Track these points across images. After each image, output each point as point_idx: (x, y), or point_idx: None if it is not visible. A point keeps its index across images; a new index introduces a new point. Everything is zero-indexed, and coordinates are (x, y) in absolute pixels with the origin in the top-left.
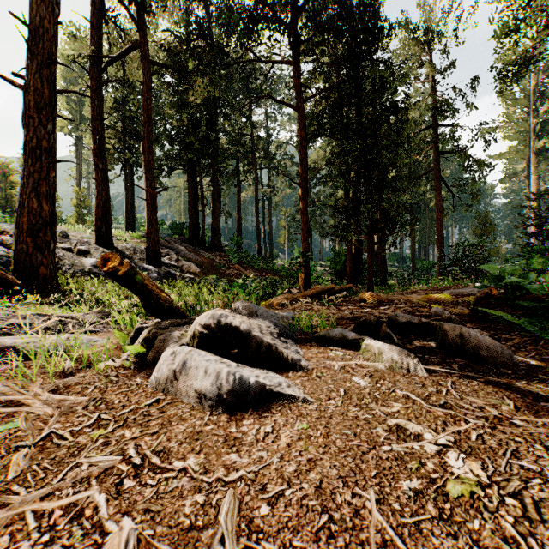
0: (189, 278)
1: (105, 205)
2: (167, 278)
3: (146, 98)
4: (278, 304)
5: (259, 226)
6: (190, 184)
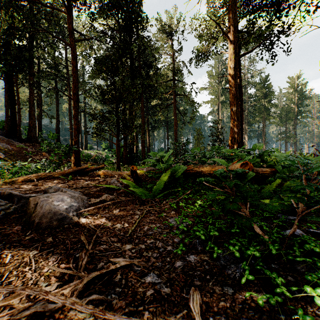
0: None
1: None
2: None
3: None
4: (27, 181)
5: (72, 127)
6: (6, 91)
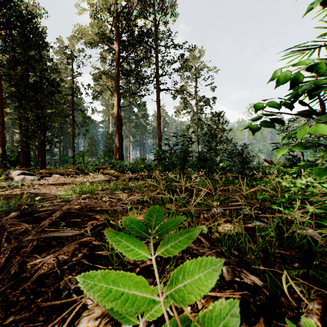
0: None
1: None
2: None
3: None
4: None
5: None
6: None
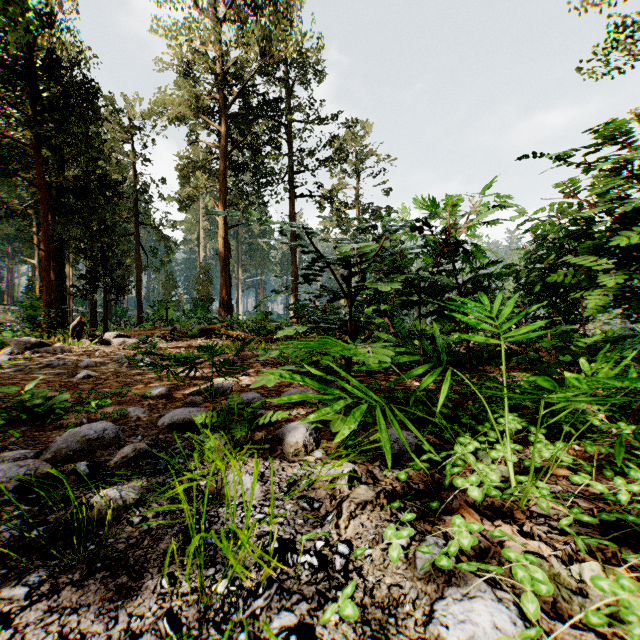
0: None
1: None
2: None
3: None
4: None
5: None
6: None
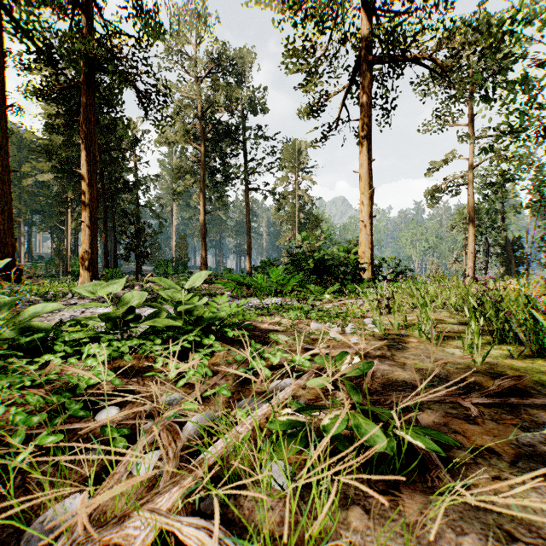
0: None
1: None
2: None
3: None
4: None
5: None
6: None
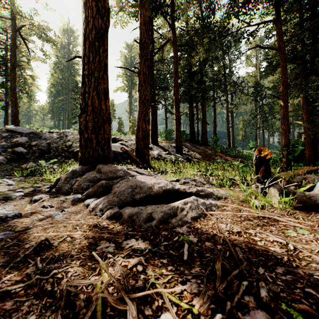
0: (196, 161)
1: (155, 124)
2: (187, 161)
3: (175, 65)
4: None
5: (229, 129)
6: (190, 109)
